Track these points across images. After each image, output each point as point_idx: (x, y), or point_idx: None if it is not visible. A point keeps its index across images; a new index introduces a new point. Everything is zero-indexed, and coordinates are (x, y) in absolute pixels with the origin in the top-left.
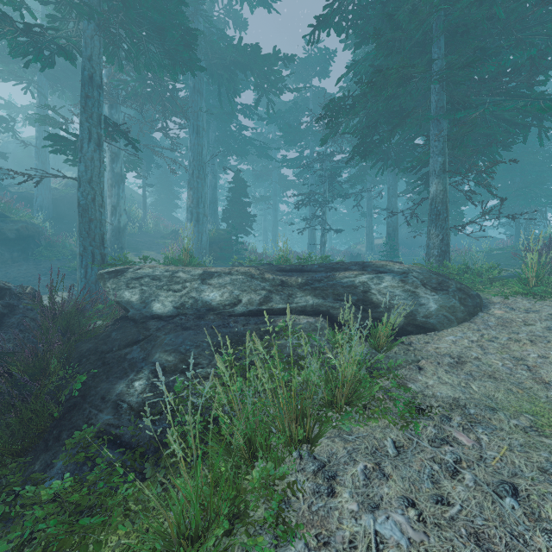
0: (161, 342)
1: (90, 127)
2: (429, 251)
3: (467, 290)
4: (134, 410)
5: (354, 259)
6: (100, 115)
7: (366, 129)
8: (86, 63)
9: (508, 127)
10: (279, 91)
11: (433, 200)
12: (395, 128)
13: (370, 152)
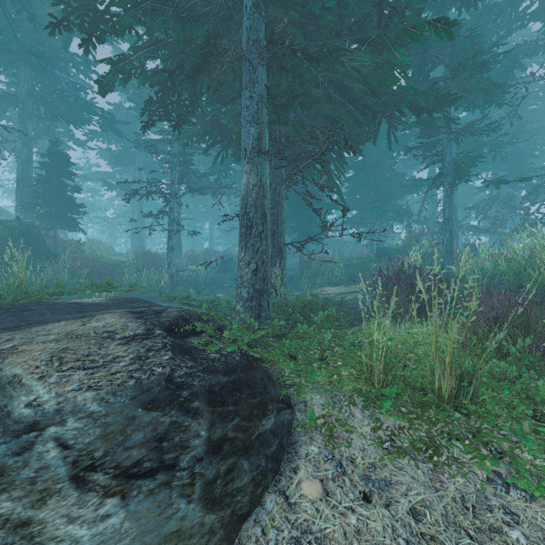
0: None
1: None
2: (237, 290)
3: (245, 430)
4: None
5: (225, 263)
6: None
7: (162, 75)
8: None
9: (355, 111)
10: (106, 37)
11: (243, 200)
12: (198, 74)
13: (183, 120)
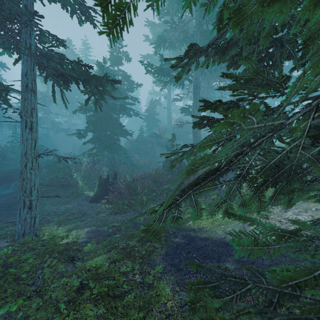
0: (229, 176)
1: (196, 103)
2: None
3: None
4: (224, 191)
5: None
6: (199, 97)
7: None
8: (195, 81)
9: None
10: None
11: None
12: None
13: None
